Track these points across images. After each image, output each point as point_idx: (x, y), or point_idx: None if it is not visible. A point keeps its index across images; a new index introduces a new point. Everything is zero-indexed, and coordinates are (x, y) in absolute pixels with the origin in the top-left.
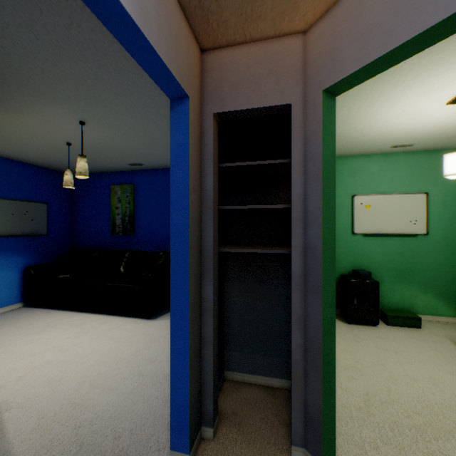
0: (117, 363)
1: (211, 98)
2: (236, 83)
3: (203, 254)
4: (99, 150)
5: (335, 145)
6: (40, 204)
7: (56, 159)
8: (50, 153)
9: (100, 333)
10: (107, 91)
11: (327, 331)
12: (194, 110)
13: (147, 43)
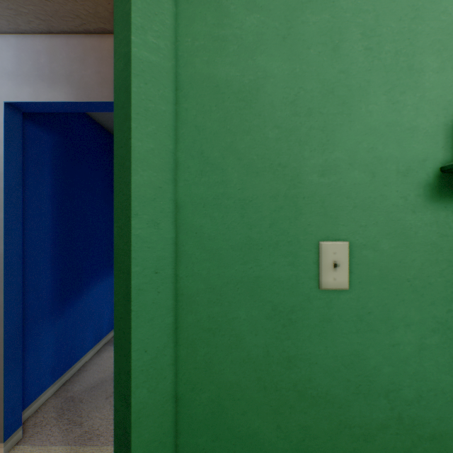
0: None
1: None
2: None
3: None
4: None
5: (131, 33)
6: None
7: None
8: None
9: None
10: None
11: (120, 443)
12: None
13: (90, 103)
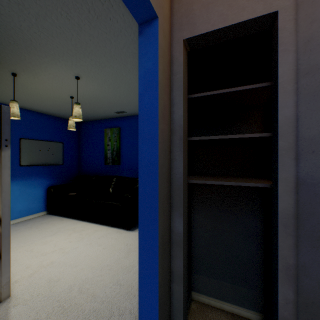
0: (101, 270)
1: (180, 24)
2: (208, 2)
3: (172, 186)
4: (93, 102)
5: None
6: (58, 143)
7: (67, 111)
8: (62, 106)
9: (92, 240)
10: (91, 43)
11: None
12: (163, 34)
13: None
